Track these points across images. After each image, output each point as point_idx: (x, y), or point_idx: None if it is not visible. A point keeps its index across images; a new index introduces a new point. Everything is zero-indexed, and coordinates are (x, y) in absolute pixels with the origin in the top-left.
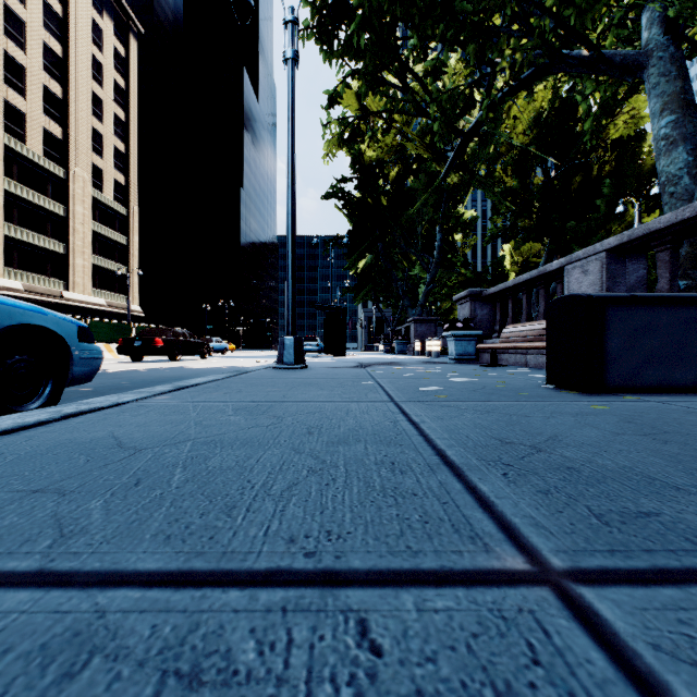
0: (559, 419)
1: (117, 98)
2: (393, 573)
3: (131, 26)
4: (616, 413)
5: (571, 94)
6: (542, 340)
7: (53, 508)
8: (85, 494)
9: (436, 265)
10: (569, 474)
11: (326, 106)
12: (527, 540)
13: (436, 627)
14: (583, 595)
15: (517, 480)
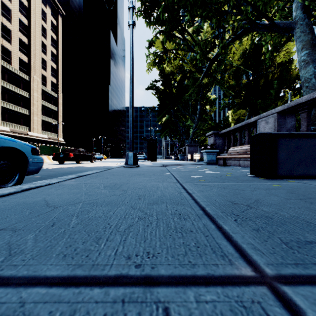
0: (258, 191)
1: (52, 44)
2: (182, 277)
3: (59, 11)
4: (285, 188)
5: (259, 42)
6: (247, 154)
7: (8, 238)
8: (26, 231)
9: (197, 120)
10: (267, 220)
11: (147, 47)
12: (251, 257)
13: (207, 313)
14: (285, 291)
15: (242, 223)
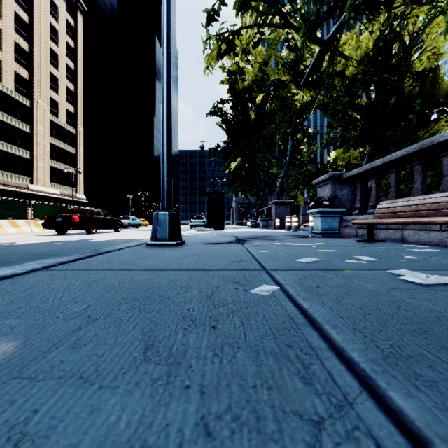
0: None
1: (68, 54)
2: None
3: (78, 6)
4: None
5: (391, 34)
6: None
7: None
8: None
9: (288, 164)
10: None
11: (207, 22)
12: None
13: None
14: None
15: None
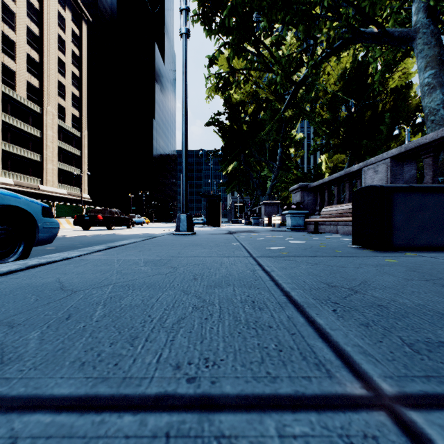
0: (365, 269)
1: (74, 62)
2: (257, 398)
3: (83, 16)
4: (403, 264)
5: (364, 58)
6: (348, 216)
7: (2, 338)
8: (28, 327)
9: (278, 168)
10: (380, 310)
11: (207, 65)
12: (360, 367)
13: None
14: (414, 420)
15: (344, 315)
